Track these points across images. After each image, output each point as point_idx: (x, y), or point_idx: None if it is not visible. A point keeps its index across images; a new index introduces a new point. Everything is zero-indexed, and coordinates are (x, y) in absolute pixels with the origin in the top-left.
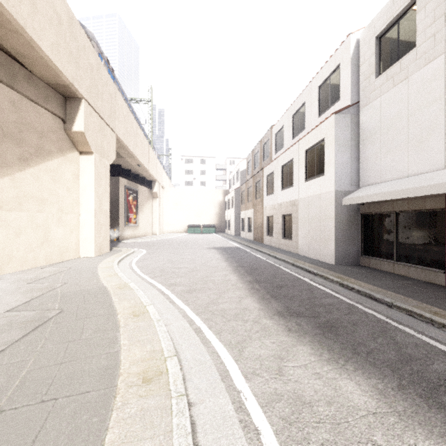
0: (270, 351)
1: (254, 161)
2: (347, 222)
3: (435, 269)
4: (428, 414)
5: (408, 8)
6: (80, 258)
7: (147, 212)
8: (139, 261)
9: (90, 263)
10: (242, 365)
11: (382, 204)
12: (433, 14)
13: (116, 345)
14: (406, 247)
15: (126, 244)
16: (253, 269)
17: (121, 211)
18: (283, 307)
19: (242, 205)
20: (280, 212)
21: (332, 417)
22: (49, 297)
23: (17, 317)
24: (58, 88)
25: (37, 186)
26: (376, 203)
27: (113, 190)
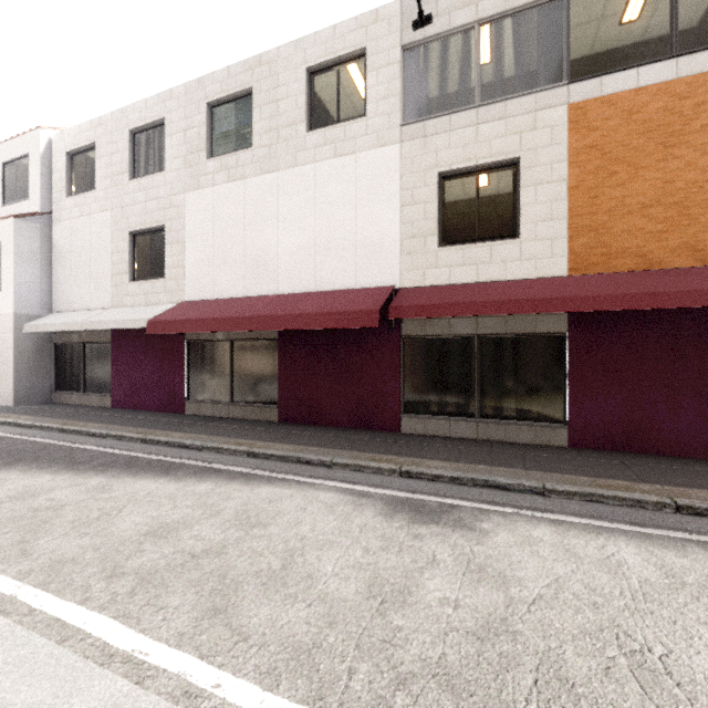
0: None
1: None
2: (35, 353)
3: (109, 394)
4: None
5: (92, 148)
6: None
7: None
8: None
9: None
10: None
11: (72, 334)
12: (106, 171)
13: None
14: (91, 378)
15: None
16: None
17: None
18: None
19: None
20: None
21: None
22: None
23: None
24: None
25: None
26: (67, 333)
27: None
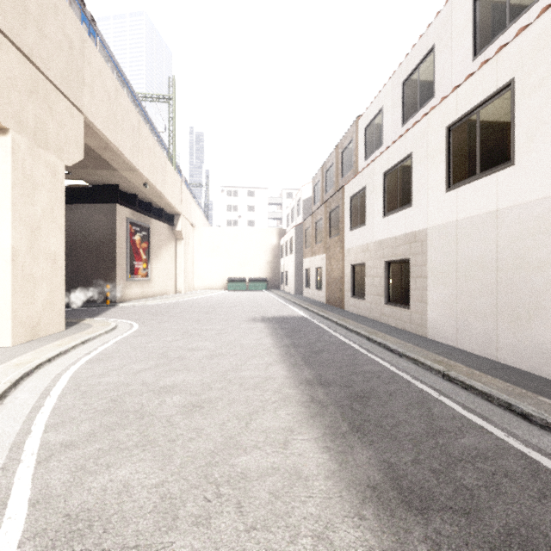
0: None
1: (325, 181)
2: None
3: None
4: None
5: None
6: None
7: (166, 260)
8: (94, 359)
9: None
10: None
11: None
12: None
13: None
14: None
15: (119, 311)
16: (355, 395)
17: (120, 257)
18: None
19: (306, 249)
20: (380, 257)
21: None
22: None
23: None
24: None
25: None
26: None
27: (107, 225)
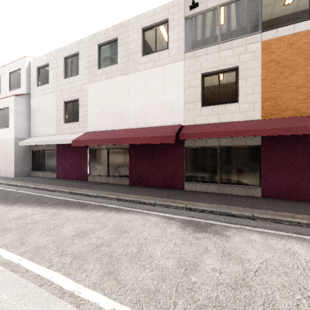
0: None
1: None
2: (23, 154)
3: (55, 172)
4: None
5: (48, 65)
6: None
7: None
8: None
9: None
10: None
11: (39, 146)
12: (53, 75)
13: None
14: (47, 165)
15: None
16: None
17: None
18: None
19: None
20: None
21: None
22: None
23: None
24: None
25: None
26: (37, 146)
27: None
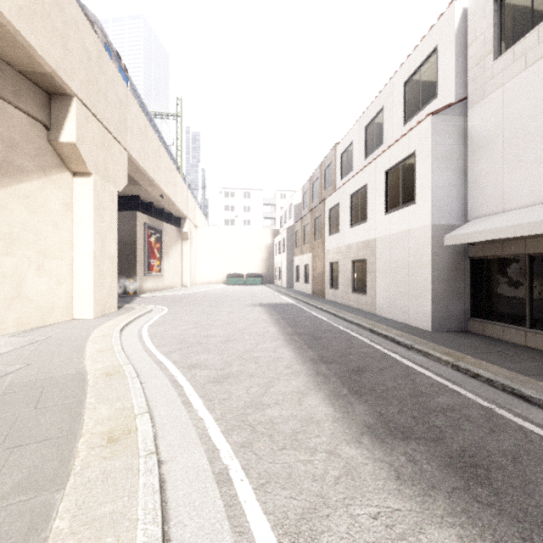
0: None
1: (312, 191)
2: (449, 270)
3: None
4: None
5: None
6: (73, 320)
7: (175, 258)
8: (153, 325)
9: (83, 329)
10: None
11: (505, 243)
12: None
13: (38, 535)
14: None
15: (144, 300)
16: (315, 338)
17: (140, 256)
18: (375, 415)
19: (296, 248)
20: (348, 257)
21: None
22: None
23: None
24: (37, 78)
25: (4, 218)
26: (496, 243)
27: (130, 229)
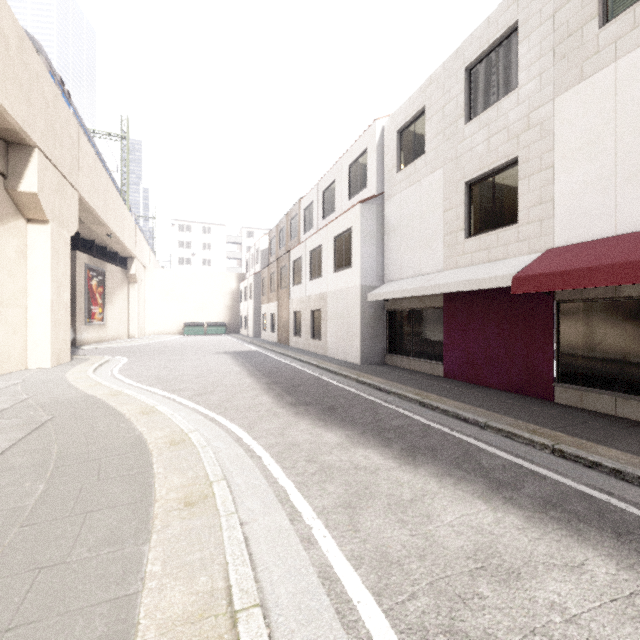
0: (276, 426)
1: (279, 239)
2: (373, 319)
3: (438, 362)
4: (370, 441)
5: (421, 114)
6: (28, 369)
7: (120, 304)
8: (122, 370)
9: (51, 375)
10: (253, 434)
11: (402, 301)
12: (436, 129)
13: (135, 431)
14: (419, 343)
15: (91, 352)
16: (272, 372)
17: (79, 302)
18: (296, 400)
19: (263, 296)
20: (308, 307)
21: (310, 448)
22: (25, 408)
23: (1, 424)
24: None
25: None
26: (397, 300)
27: None
